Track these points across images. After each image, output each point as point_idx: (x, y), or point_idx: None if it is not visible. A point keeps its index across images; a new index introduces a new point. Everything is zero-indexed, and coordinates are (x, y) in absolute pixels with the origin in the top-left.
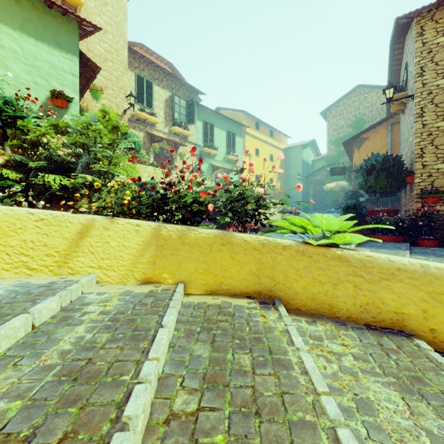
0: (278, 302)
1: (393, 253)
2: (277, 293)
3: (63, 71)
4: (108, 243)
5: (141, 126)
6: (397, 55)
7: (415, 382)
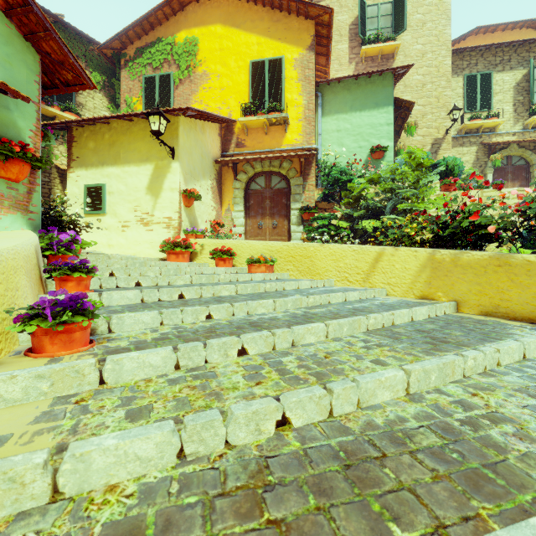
0: None
1: None
2: None
3: (379, 125)
4: (394, 266)
5: (472, 139)
6: None
7: None
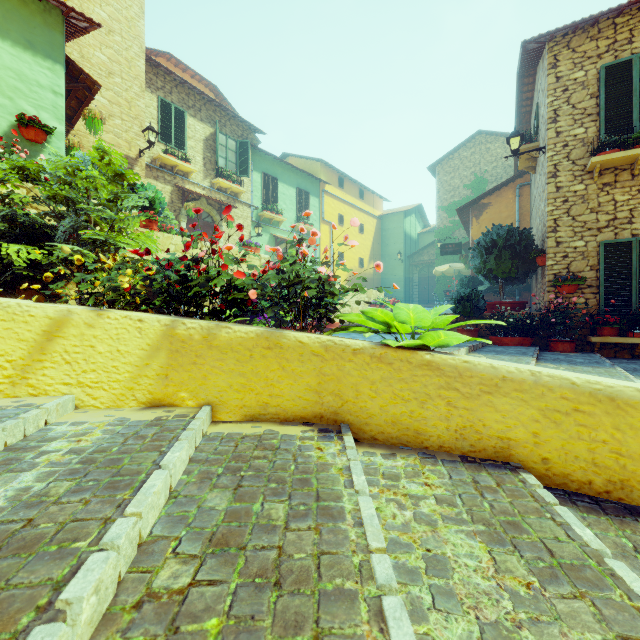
0: (345, 429)
1: (514, 360)
2: (345, 417)
3: (38, 85)
4: (94, 348)
5: (167, 176)
6: (526, 92)
7: (510, 529)
